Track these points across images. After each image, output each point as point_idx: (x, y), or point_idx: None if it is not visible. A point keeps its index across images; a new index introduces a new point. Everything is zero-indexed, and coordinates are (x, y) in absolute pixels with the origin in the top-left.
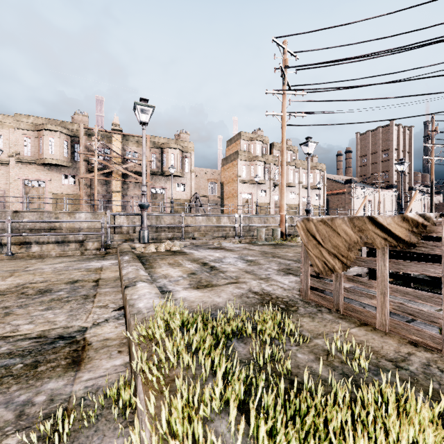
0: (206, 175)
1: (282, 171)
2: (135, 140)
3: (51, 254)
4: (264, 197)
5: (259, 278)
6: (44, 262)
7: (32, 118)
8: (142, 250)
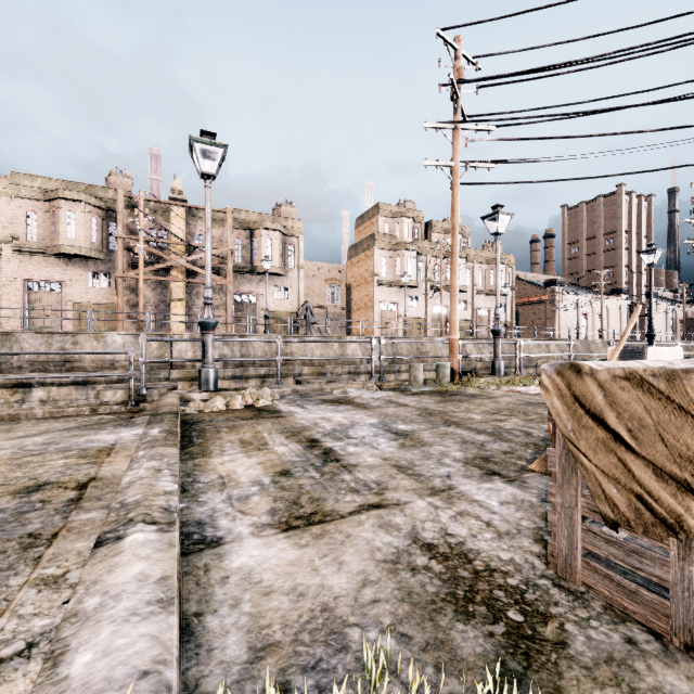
0: (323, 274)
1: (452, 264)
2: None
3: (35, 413)
4: (417, 308)
5: (429, 489)
6: (12, 432)
7: (39, 181)
8: (201, 406)
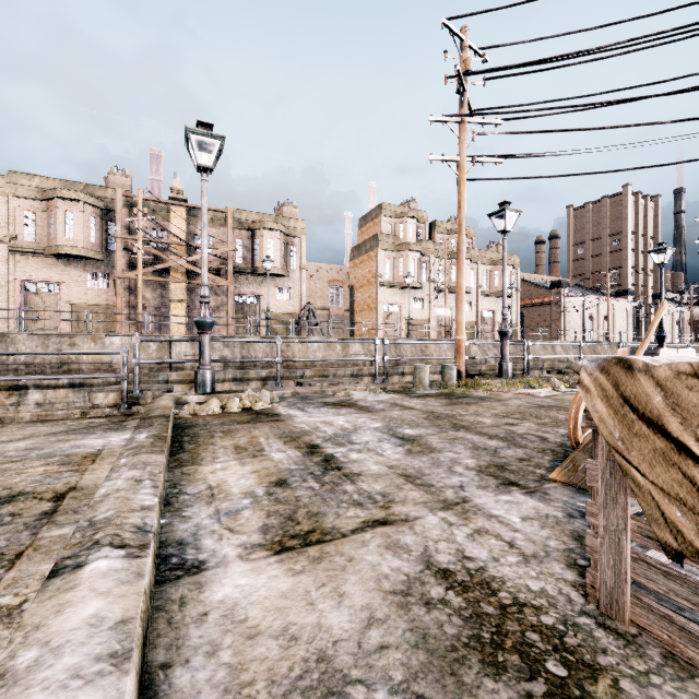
0: (326, 275)
1: (458, 262)
2: (209, 216)
3: (22, 416)
4: (420, 310)
5: (441, 502)
6: None
7: (37, 180)
8: (196, 409)
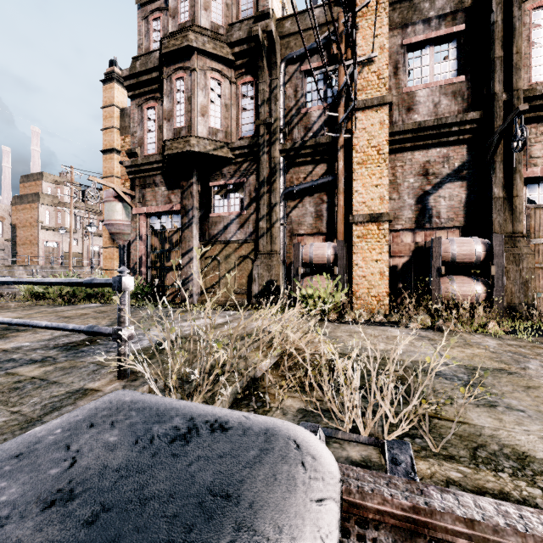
0: None
1: (70, 244)
2: None
3: None
4: (76, 246)
5: None
6: None
7: None
8: None
